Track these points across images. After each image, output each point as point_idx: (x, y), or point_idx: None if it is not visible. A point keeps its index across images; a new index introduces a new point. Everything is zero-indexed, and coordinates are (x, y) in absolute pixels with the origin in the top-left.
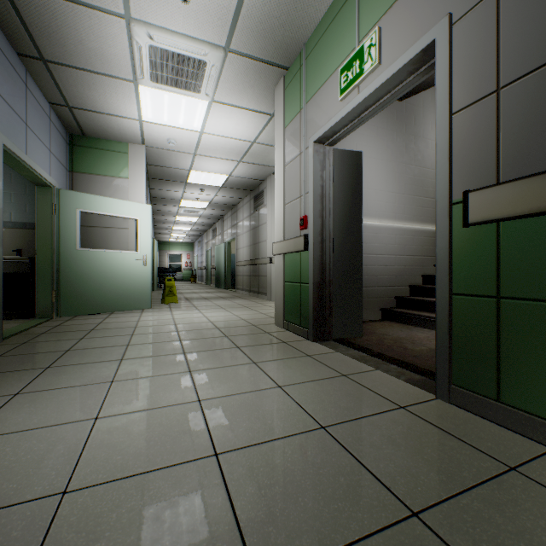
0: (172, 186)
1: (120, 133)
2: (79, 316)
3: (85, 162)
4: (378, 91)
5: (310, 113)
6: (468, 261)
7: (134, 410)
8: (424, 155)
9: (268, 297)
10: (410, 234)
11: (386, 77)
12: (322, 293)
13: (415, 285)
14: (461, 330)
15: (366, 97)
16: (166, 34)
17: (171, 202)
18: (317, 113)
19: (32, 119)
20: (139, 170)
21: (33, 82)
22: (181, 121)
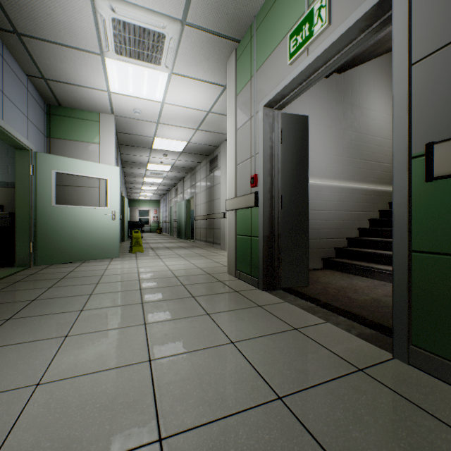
0: (139, 151)
1: (92, 103)
2: (55, 264)
3: (61, 129)
4: (328, 51)
5: (260, 79)
6: (431, 217)
7: (80, 373)
8: (360, 122)
9: (221, 247)
10: (348, 192)
11: (337, 35)
12: (271, 246)
13: (352, 237)
14: (422, 289)
15: (316, 58)
16: (127, 7)
17: (139, 166)
18: (267, 79)
19: (9, 88)
20: (109, 136)
21: (10, 55)
22: (144, 92)
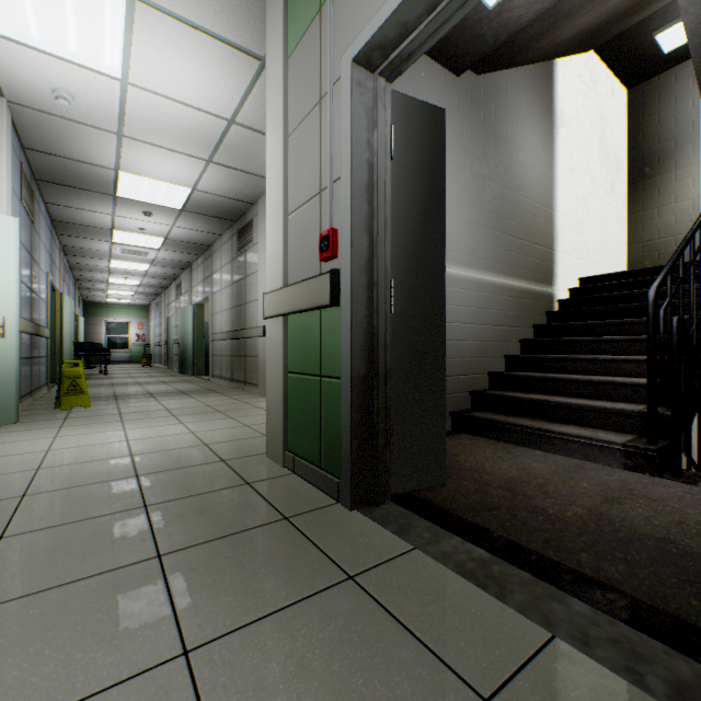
0: (90, 201)
1: None
2: None
3: None
4: None
5: (343, 1)
6: None
7: None
8: (507, 170)
9: (260, 390)
10: (490, 290)
11: None
12: (369, 400)
13: (499, 372)
14: None
15: None
16: None
17: (96, 233)
18: None
19: None
20: None
21: None
22: (73, 44)
